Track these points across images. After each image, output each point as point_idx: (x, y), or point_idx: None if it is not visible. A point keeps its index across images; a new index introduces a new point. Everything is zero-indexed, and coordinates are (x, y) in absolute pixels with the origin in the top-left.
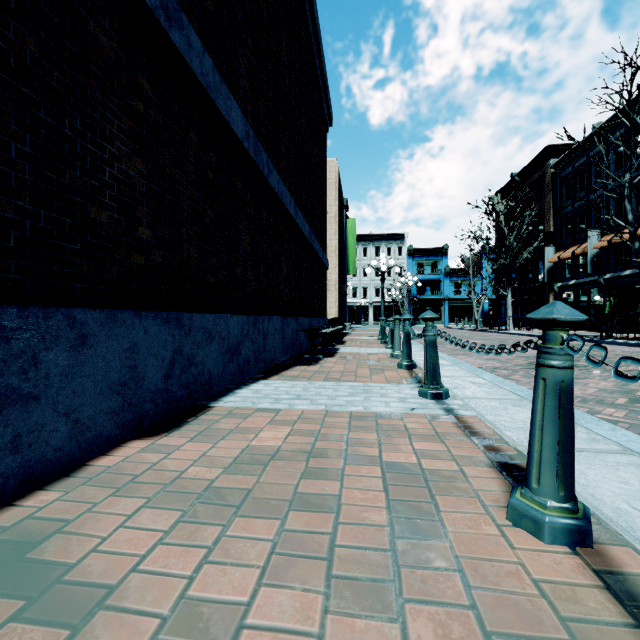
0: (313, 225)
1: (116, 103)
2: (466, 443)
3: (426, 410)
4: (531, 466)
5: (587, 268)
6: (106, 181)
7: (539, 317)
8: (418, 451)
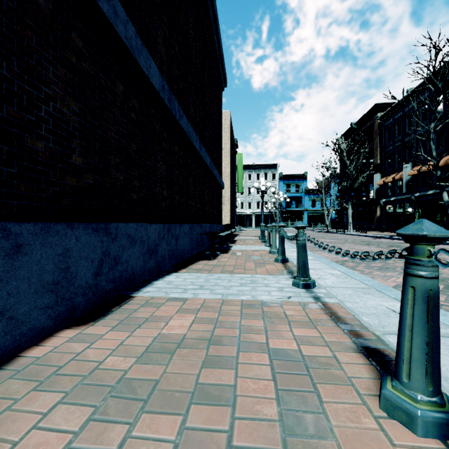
0: (213, 157)
1: (51, 53)
2: (334, 328)
3: (299, 298)
4: (401, 362)
5: (403, 189)
6: (42, 116)
7: (409, 233)
8: (297, 336)
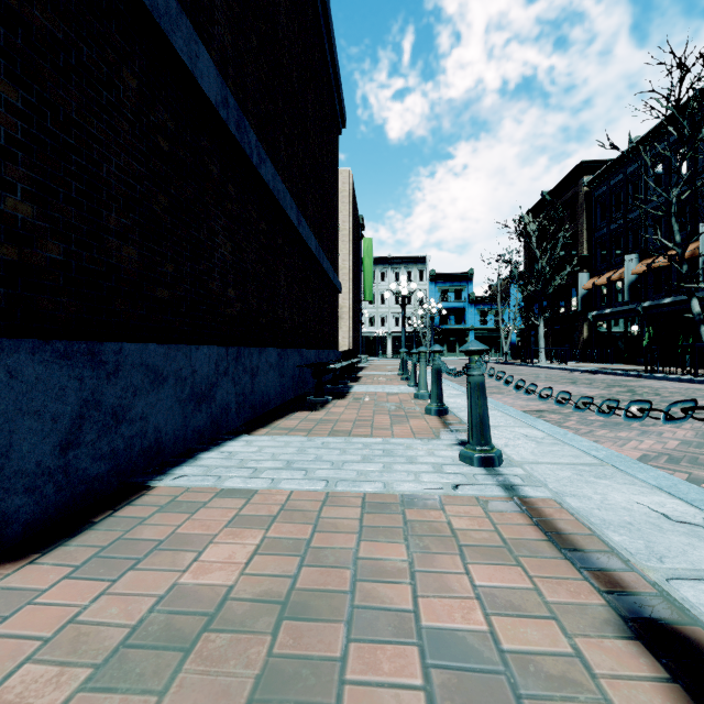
0: (322, 240)
1: None
2: (556, 562)
3: (476, 488)
4: None
5: (624, 295)
6: None
7: None
8: (480, 586)
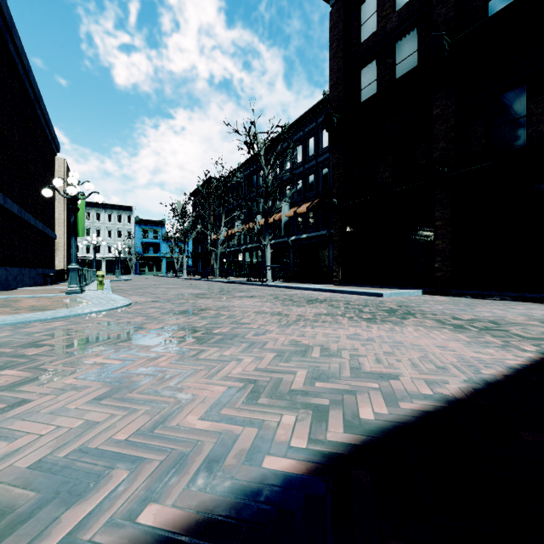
0: (45, 219)
1: None
2: None
3: None
4: None
5: None
6: None
7: None
8: None
